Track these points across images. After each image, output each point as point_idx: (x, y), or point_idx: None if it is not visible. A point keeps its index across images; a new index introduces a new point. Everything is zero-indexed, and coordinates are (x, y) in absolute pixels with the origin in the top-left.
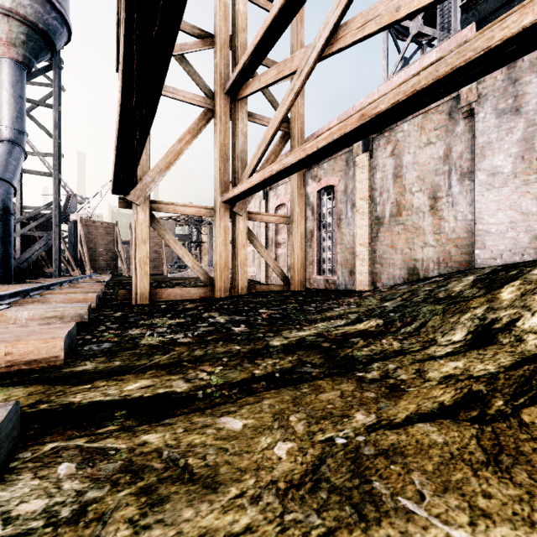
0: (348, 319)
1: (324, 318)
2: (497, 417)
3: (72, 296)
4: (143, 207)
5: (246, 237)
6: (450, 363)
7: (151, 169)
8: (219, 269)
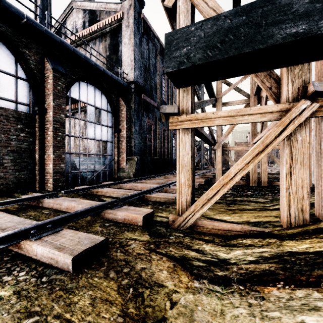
0: (266, 199)
1: (261, 197)
2: (233, 210)
3: (198, 180)
4: (219, 150)
5: (266, 158)
6: (247, 206)
7: (222, 136)
8: (251, 173)
